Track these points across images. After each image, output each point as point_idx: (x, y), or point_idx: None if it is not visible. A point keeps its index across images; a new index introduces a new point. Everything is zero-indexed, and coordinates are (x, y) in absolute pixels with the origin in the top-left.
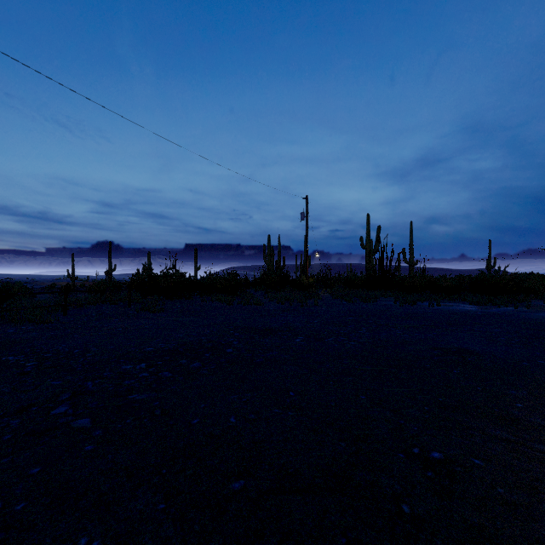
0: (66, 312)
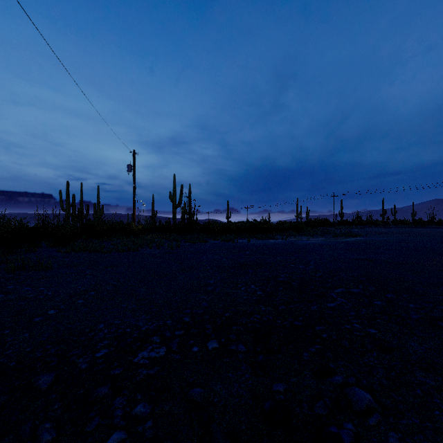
0: None
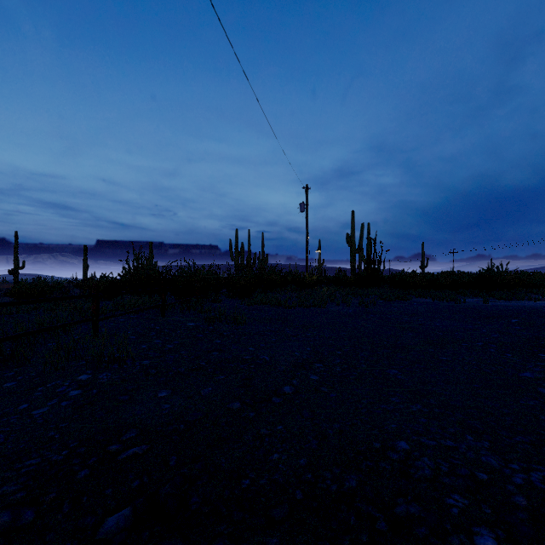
0: (97, 331)
